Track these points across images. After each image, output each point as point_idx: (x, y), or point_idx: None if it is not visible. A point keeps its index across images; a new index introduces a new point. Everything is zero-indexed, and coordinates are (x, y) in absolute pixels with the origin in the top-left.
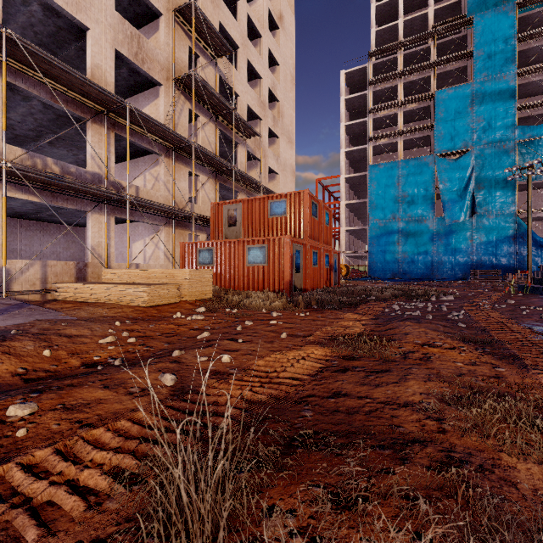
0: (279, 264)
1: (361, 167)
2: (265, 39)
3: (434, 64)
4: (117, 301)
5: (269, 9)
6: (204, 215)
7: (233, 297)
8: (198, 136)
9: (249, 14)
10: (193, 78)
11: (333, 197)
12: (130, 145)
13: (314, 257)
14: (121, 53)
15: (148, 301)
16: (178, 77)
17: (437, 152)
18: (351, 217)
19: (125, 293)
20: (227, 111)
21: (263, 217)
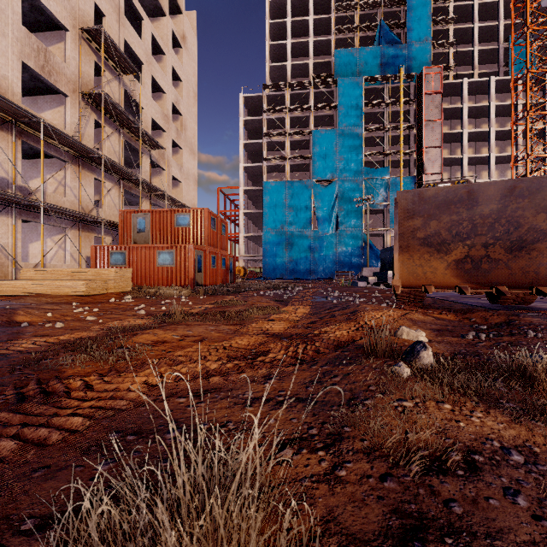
0: (185, 265)
1: (257, 181)
2: (169, 57)
3: (312, 108)
4: (55, 293)
5: (173, 30)
6: (109, 219)
7: (149, 290)
8: (103, 145)
9: (153, 34)
10: (102, 97)
11: (234, 204)
12: (31, 148)
13: (213, 260)
14: (28, 65)
15: (86, 292)
16: (86, 92)
17: (314, 178)
18: (250, 224)
19: (63, 286)
20: (134, 126)
21: (170, 227)
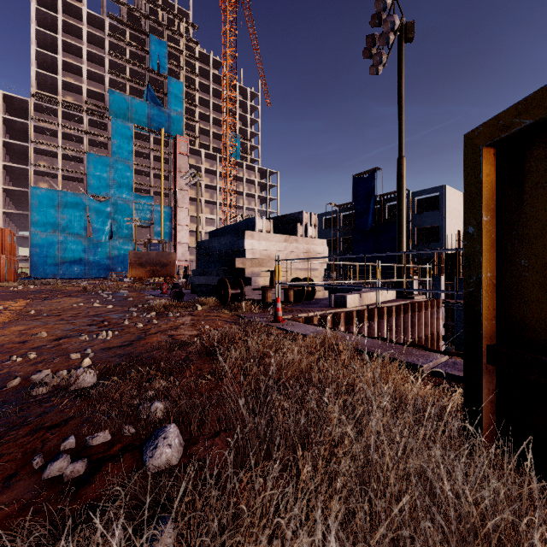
0: None
1: (18, 178)
2: None
3: (87, 132)
4: None
5: None
6: None
7: None
8: None
9: None
10: None
11: None
12: None
13: (10, 264)
14: None
15: None
16: None
17: (89, 193)
18: (7, 222)
19: None
20: None
21: None
